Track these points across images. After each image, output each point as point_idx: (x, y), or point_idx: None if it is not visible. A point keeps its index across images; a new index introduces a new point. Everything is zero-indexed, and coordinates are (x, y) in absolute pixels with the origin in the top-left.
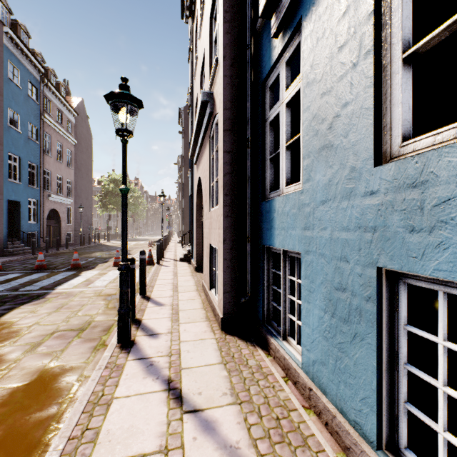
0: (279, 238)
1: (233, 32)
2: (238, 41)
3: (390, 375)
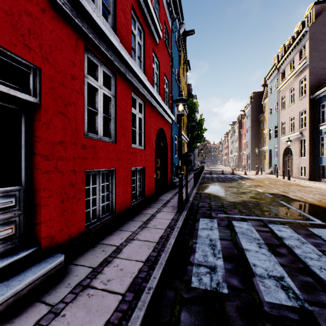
0: (323, 163)
1: (311, 125)
2: (312, 126)
3: None
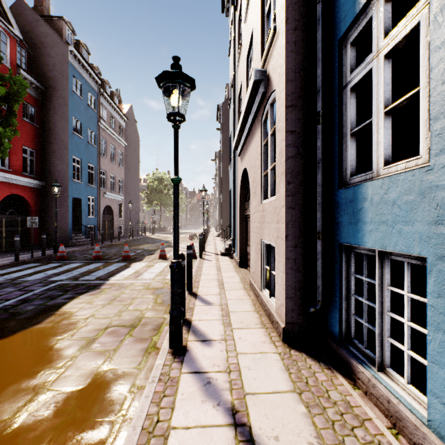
0: (374, 236)
1: None
2: None
3: None
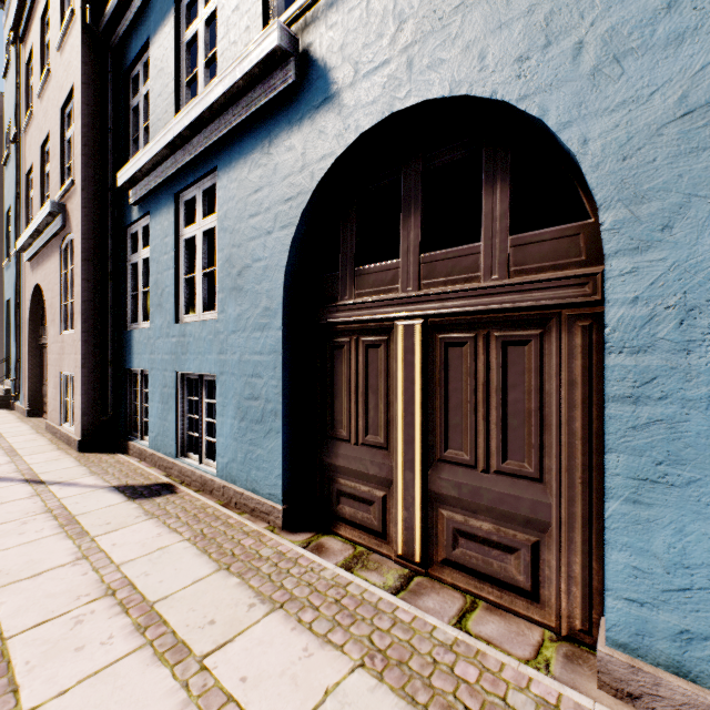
0: (137, 361)
1: (93, 167)
2: (100, 177)
3: (183, 422)
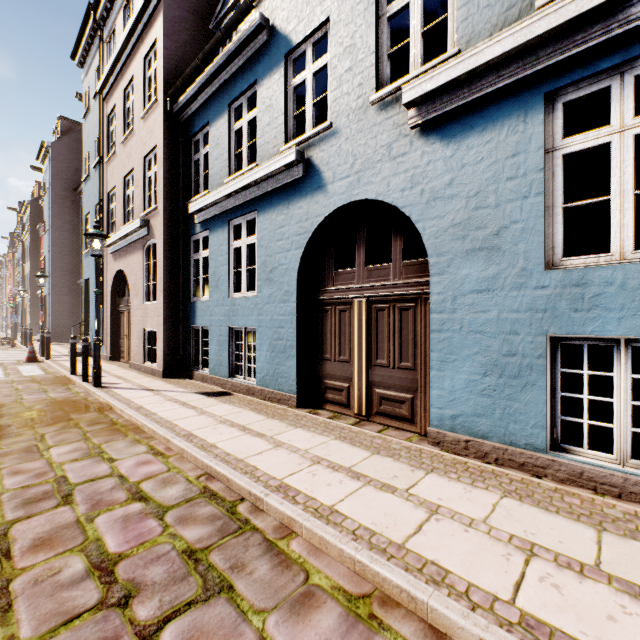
0: (199, 321)
1: (170, 198)
2: (174, 204)
3: (232, 357)
